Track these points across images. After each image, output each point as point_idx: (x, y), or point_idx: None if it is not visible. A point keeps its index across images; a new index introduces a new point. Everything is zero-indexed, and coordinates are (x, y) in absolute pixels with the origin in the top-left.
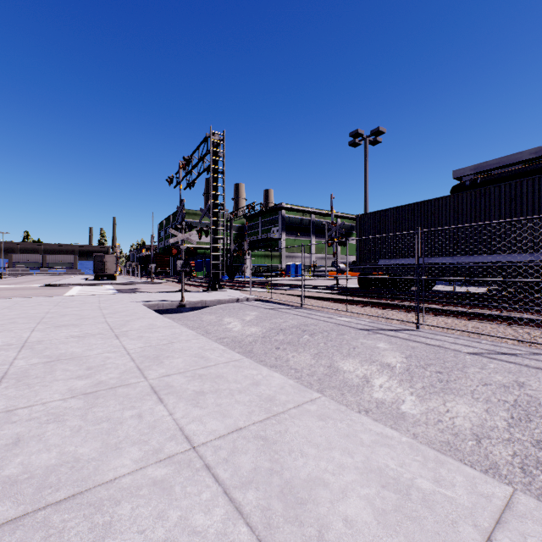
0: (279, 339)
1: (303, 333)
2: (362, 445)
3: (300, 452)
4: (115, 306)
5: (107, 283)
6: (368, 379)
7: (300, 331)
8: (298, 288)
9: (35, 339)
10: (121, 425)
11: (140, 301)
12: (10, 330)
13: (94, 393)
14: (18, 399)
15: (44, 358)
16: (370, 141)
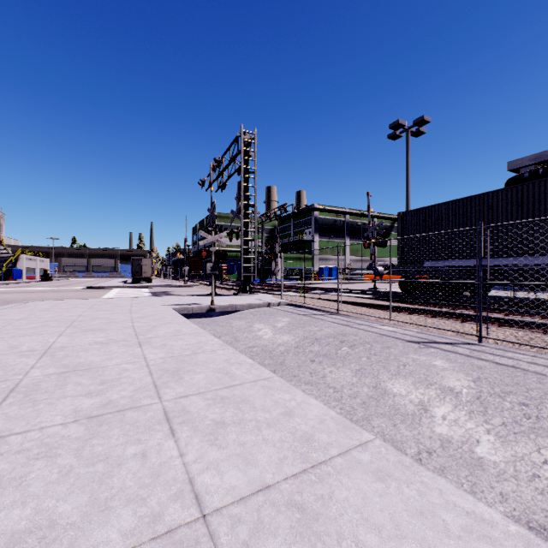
0: (313, 350)
1: (341, 344)
2: (447, 534)
3: (353, 540)
4: (145, 309)
5: (143, 285)
6: (426, 407)
7: (337, 342)
8: (332, 292)
9: (59, 344)
10: (119, 469)
11: (170, 304)
12: (39, 334)
13: (99, 417)
14: (16, 420)
15: (60, 368)
16: (412, 133)
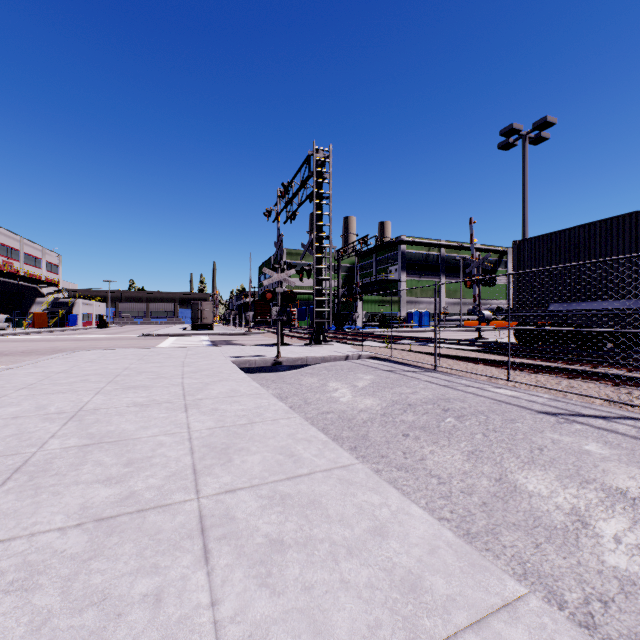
0: (406, 420)
1: (445, 413)
2: None
3: None
4: (200, 362)
5: (202, 333)
6: (585, 519)
7: (439, 410)
8: (425, 342)
9: (92, 405)
10: (116, 624)
11: (229, 356)
12: (75, 391)
13: (111, 519)
14: (5, 519)
15: (84, 438)
16: (531, 139)
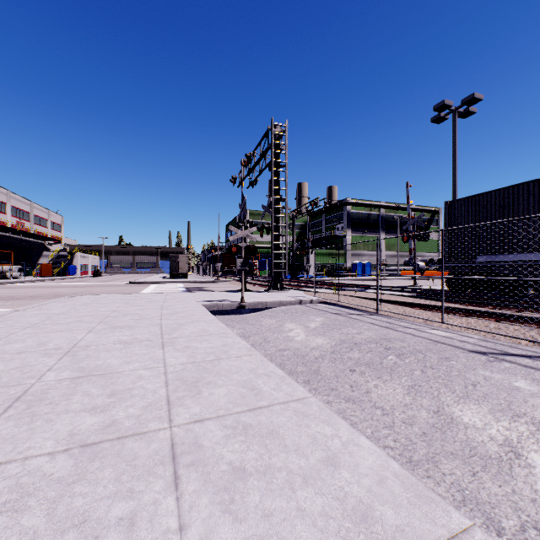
0: (353, 357)
1: (386, 351)
2: None
3: None
4: (176, 305)
5: (179, 281)
6: (517, 450)
7: (381, 348)
8: (368, 289)
9: (84, 342)
10: None
11: (201, 300)
12: (71, 330)
13: (94, 446)
14: (4, 443)
15: (76, 371)
16: (460, 114)
